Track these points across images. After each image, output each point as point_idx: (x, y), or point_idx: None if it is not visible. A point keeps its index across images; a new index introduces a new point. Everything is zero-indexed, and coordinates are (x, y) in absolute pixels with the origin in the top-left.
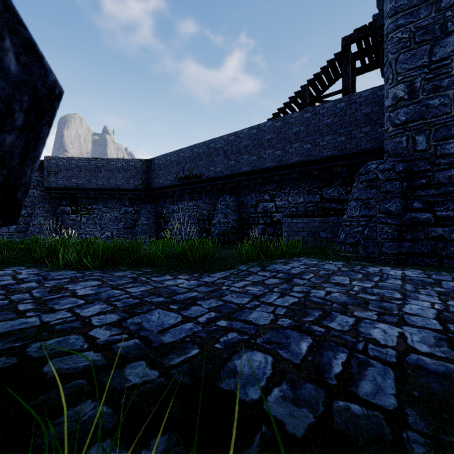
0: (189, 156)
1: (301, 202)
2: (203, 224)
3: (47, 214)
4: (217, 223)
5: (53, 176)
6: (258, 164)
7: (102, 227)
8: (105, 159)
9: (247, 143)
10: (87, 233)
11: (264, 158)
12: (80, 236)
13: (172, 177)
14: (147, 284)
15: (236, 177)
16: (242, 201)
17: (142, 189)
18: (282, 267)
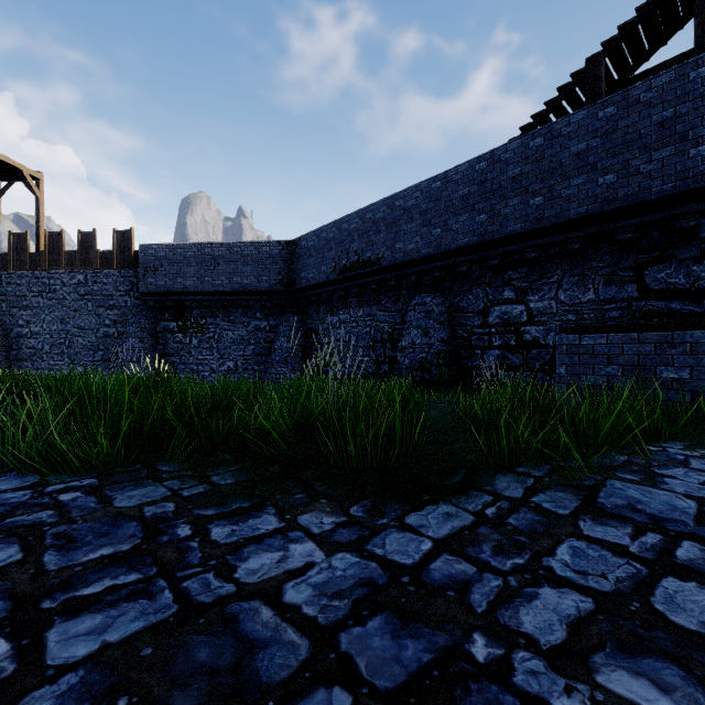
0: (358, 228)
1: (590, 301)
2: (382, 348)
3: (143, 333)
4: (408, 345)
5: (151, 275)
6: (491, 230)
7: (221, 353)
8: (225, 245)
9: (467, 191)
10: (199, 363)
11: (503, 216)
12: (189, 368)
13: (328, 268)
14: (165, 580)
15: (445, 259)
16: (456, 305)
17: (281, 290)
18: (656, 496)
